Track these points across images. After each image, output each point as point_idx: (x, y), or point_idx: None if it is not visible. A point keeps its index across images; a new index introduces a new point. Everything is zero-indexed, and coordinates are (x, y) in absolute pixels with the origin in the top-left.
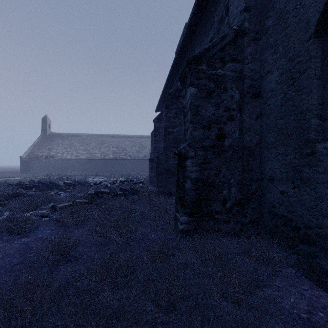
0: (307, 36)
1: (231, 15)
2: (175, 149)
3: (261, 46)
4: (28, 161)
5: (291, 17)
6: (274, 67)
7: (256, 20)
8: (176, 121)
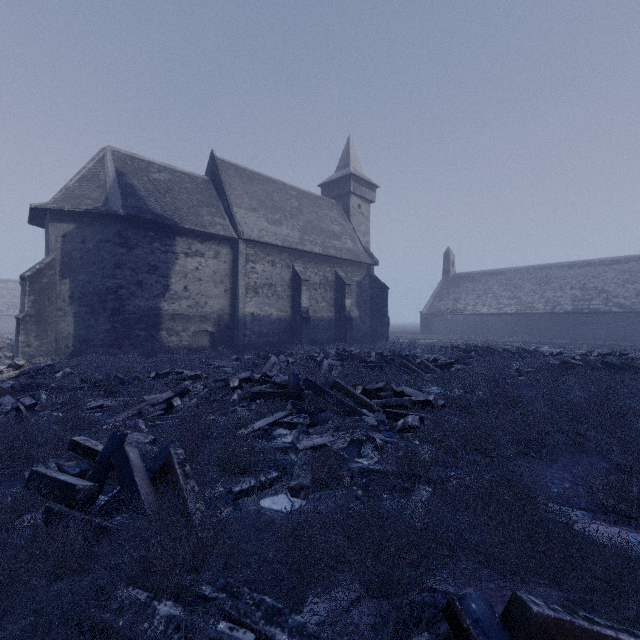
0: None
1: None
2: None
3: None
4: (429, 318)
5: None
6: None
7: None
8: None
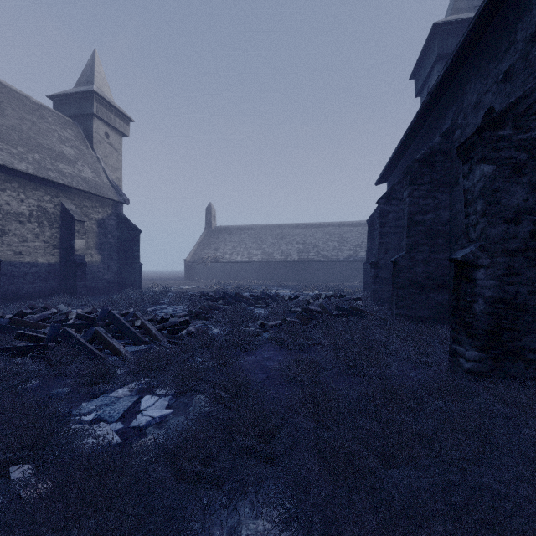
0: None
1: None
2: (426, 249)
3: None
4: (193, 265)
5: None
6: None
7: None
8: (429, 203)
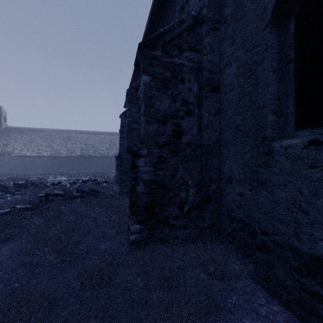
0: (264, 24)
1: (191, 2)
2: None
3: (220, 37)
4: None
5: (249, 4)
6: (232, 59)
7: (215, 8)
8: None
